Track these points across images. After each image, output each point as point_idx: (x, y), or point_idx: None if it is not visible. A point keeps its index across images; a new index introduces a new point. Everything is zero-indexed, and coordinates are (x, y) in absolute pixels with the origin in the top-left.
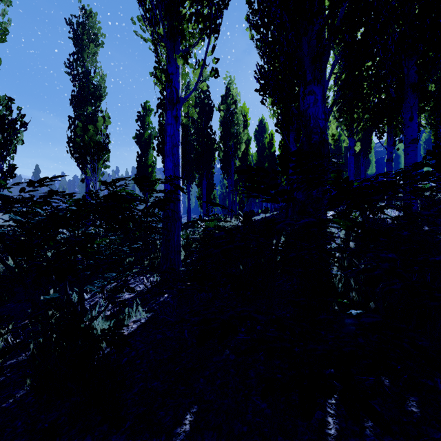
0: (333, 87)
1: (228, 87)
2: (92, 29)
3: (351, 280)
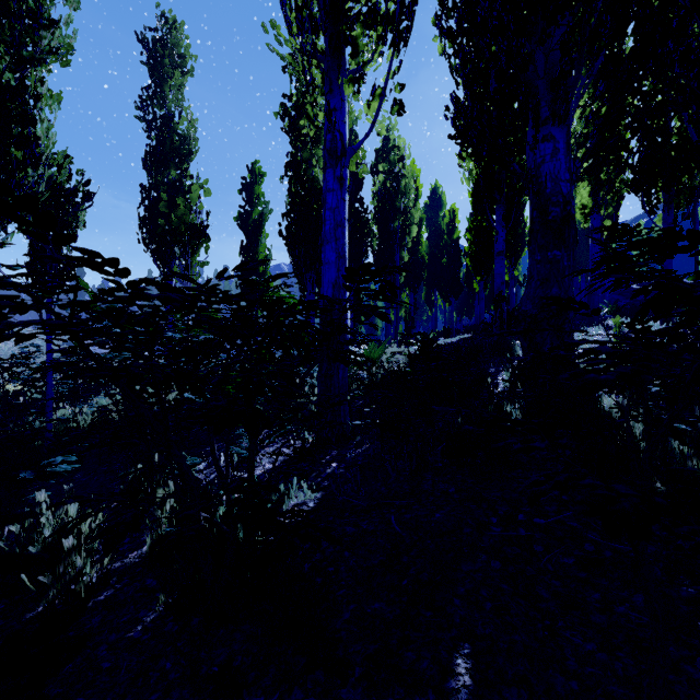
0: (582, 128)
1: (386, 136)
2: (177, 48)
3: (671, 441)
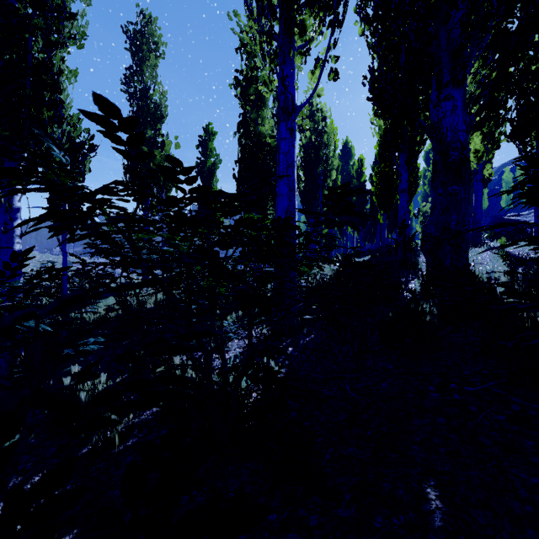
0: (475, 90)
1: (310, 102)
2: (152, 37)
3: None
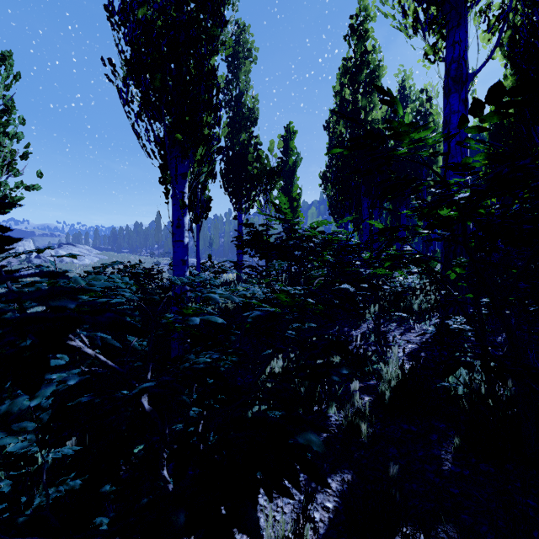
0: None
1: (402, 86)
2: (246, 44)
3: None
